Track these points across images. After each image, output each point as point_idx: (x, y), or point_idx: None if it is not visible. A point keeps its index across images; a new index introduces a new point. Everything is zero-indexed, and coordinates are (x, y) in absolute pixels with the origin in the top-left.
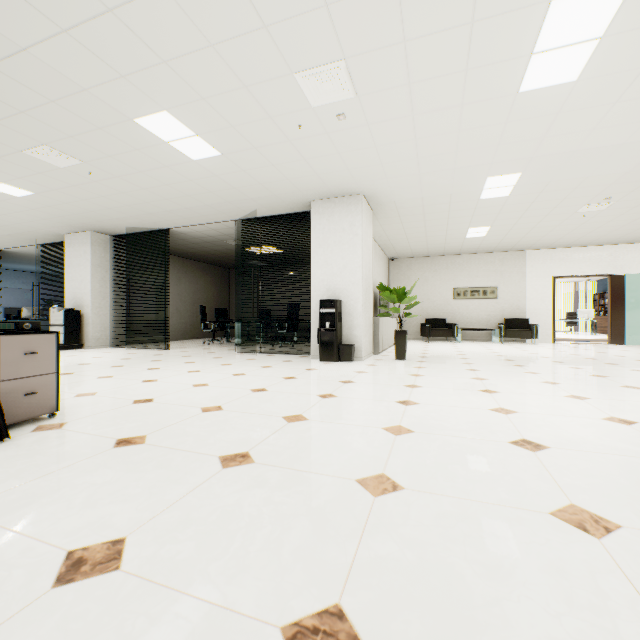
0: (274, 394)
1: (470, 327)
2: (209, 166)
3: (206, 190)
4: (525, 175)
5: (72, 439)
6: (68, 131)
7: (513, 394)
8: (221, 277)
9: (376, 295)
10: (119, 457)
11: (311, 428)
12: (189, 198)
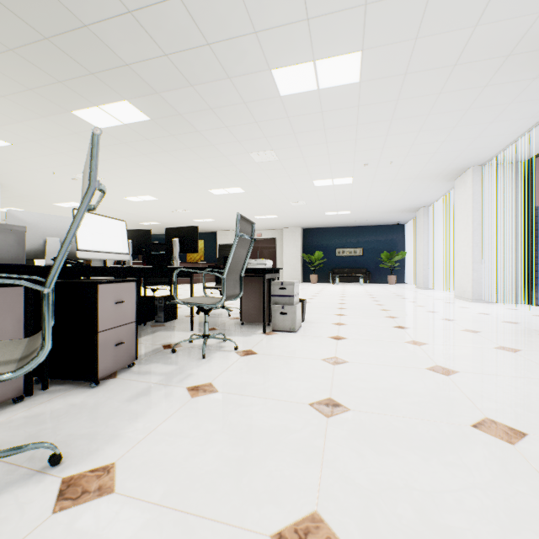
0: None
1: None
2: None
3: None
4: None
5: None
6: None
7: None
8: None
9: None
10: None
11: None
12: None
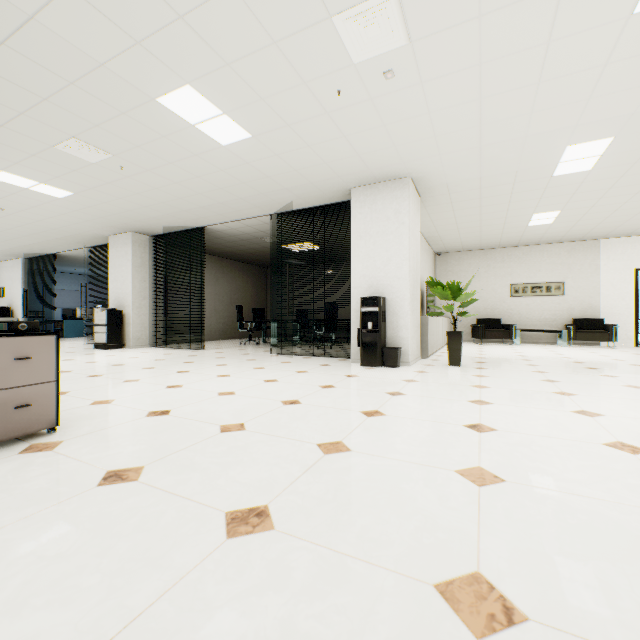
0: (308, 408)
1: (530, 328)
2: (240, 152)
3: (238, 181)
4: (618, 140)
5: (56, 468)
6: (93, 119)
7: (625, 419)
8: (259, 276)
9: (422, 293)
10: (97, 504)
11: (355, 466)
12: (222, 191)
